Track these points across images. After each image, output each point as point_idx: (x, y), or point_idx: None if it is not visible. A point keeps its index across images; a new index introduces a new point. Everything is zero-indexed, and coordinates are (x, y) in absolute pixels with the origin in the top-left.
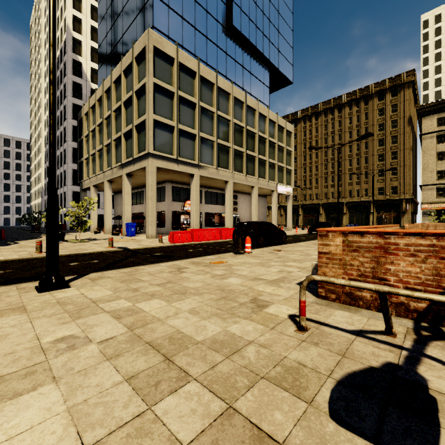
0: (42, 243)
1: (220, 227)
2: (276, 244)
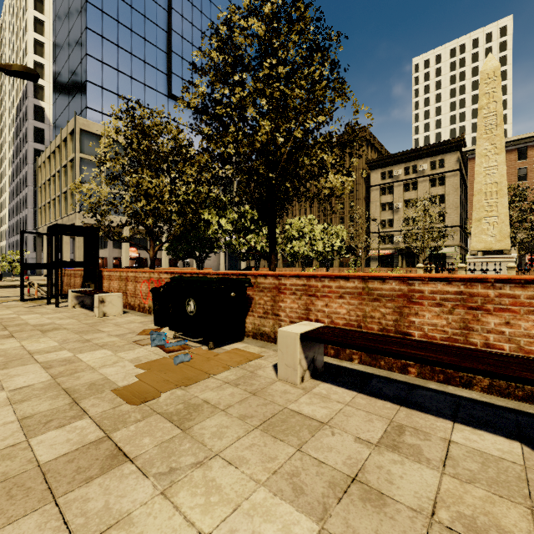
0: None
1: None
2: None
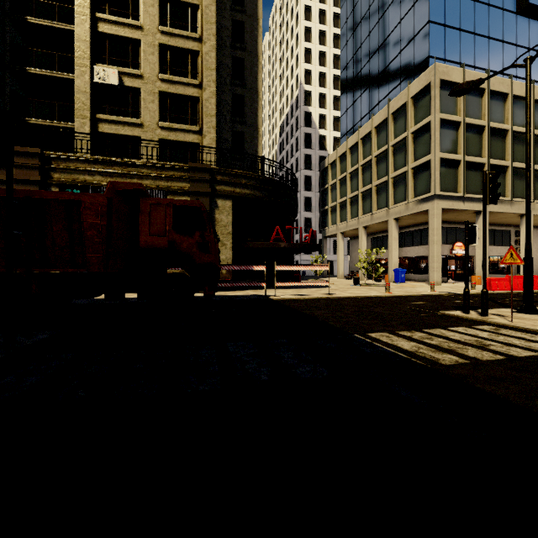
0: (348, 286)
1: (498, 274)
2: None
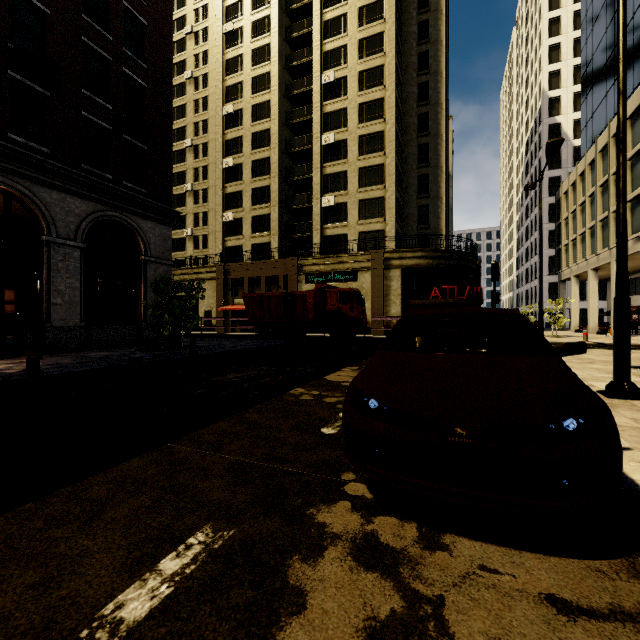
0: None
1: None
2: None
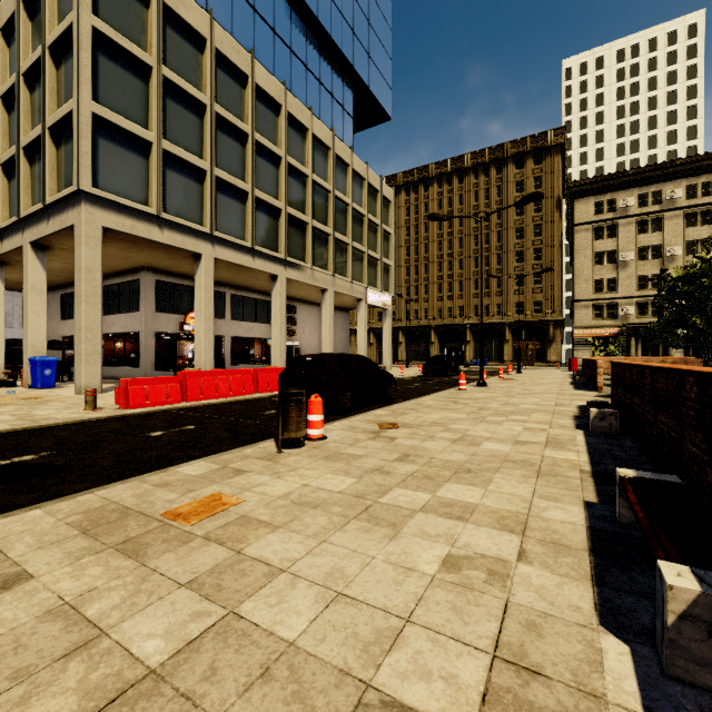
0: None
1: (263, 364)
2: (376, 403)
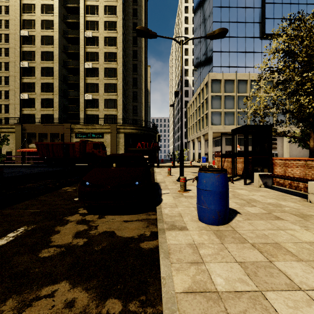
0: None
1: None
2: None
